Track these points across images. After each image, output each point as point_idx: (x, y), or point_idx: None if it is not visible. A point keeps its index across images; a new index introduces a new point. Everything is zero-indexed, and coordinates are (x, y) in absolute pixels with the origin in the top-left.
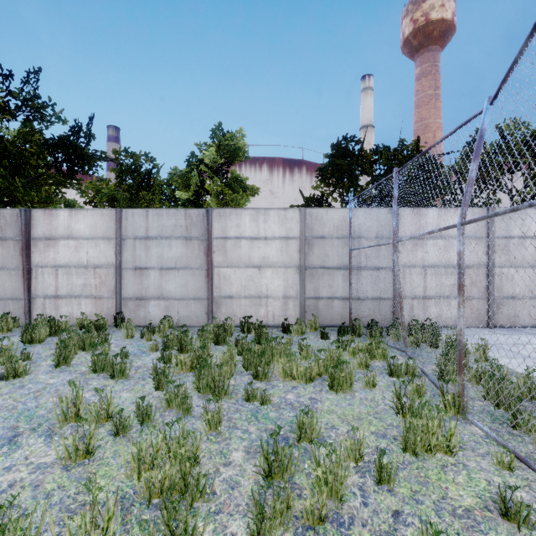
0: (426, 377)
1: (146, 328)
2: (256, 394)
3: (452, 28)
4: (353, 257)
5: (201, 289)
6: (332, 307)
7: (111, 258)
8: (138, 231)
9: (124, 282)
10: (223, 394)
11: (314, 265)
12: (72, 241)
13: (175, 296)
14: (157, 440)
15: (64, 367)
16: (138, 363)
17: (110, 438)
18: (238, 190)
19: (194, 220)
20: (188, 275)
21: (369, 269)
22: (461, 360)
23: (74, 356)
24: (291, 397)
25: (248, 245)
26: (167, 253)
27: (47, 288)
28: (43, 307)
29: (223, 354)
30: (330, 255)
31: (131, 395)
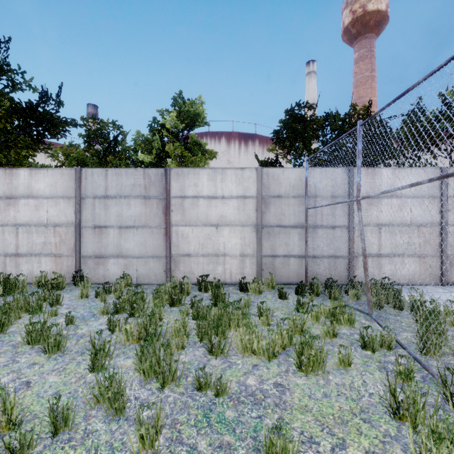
0: (404, 349)
1: (102, 287)
2: (210, 382)
3: (386, 18)
4: (308, 216)
5: (159, 247)
6: (289, 265)
7: (71, 217)
8: (97, 190)
9: (83, 240)
10: (169, 379)
11: (271, 224)
12: (32, 200)
13: (134, 254)
14: None
15: None
16: (83, 331)
17: None
18: (197, 153)
19: (153, 179)
20: (147, 233)
21: (325, 227)
22: None
23: (18, 320)
24: (253, 382)
25: (205, 204)
26: (126, 212)
27: (7, 246)
28: (4, 265)
29: (174, 322)
30: (286, 214)
31: (59, 380)
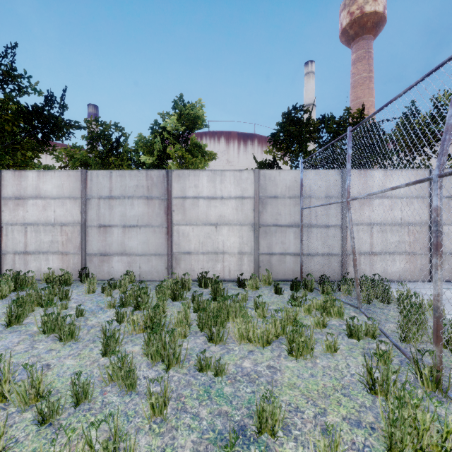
0: (387, 338)
1: (108, 283)
2: (210, 364)
3: (383, 20)
4: (303, 215)
5: (161, 245)
6: (285, 263)
7: (77, 216)
8: (102, 191)
9: (89, 239)
10: (174, 362)
11: (267, 223)
12: (40, 200)
13: (137, 252)
14: (76, 449)
15: (15, 326)
16: (92, 322)
17: (33, 428)
18: (197, 155)
19: (155, 181)
20: (149, 232)
21: (319, 226)
22: (439, 329)
23: (31, 313)
24: (248, 365)
25: (205, 204)
26: (130, 212)
27: (16, 245)
28: (13, 263)
29: (177, 314)
30: (282, 214)
31: (75, 363)
